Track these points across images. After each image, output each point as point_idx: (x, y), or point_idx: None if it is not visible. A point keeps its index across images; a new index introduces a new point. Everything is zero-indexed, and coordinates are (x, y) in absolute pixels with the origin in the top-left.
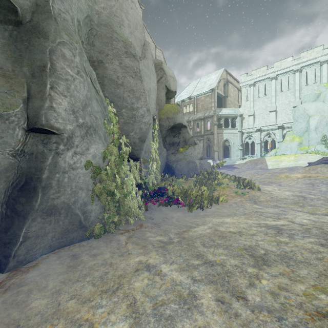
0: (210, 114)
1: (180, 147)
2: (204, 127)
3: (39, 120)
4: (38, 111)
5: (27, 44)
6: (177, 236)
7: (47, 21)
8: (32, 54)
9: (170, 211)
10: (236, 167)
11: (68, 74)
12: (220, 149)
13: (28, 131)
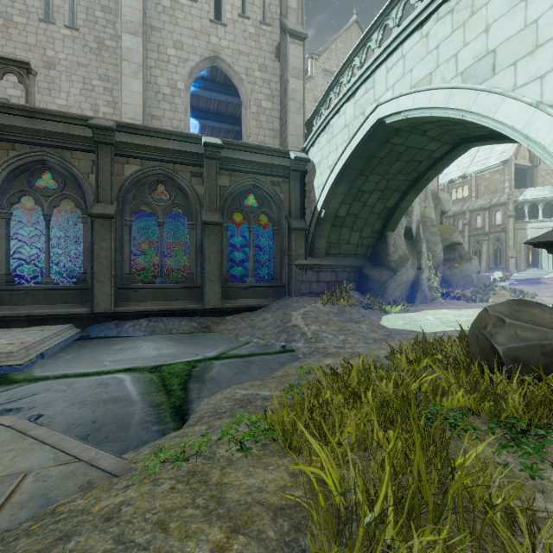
0: (502, 200)
1: (455, 263)
2: (490, 221)
3: (420, 267)
4: (420, 264)
5: (415, 245)
6: (462, 305)
7: (419, 237)
8: (416, 248)
9: (455, 302)
10: (543, 282)
11: (424, 251)
12: (519, 254)
13: (416, 269)
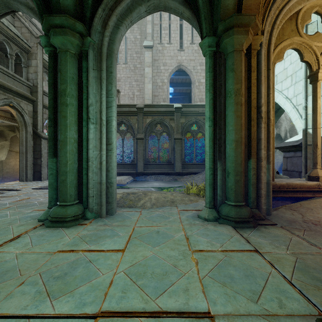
0: None
1: None
2: None
3: None
4: None
5: None
6: None
7: (286, 139)
8: None
9: None
10: None
11: None
12: None
13: None
